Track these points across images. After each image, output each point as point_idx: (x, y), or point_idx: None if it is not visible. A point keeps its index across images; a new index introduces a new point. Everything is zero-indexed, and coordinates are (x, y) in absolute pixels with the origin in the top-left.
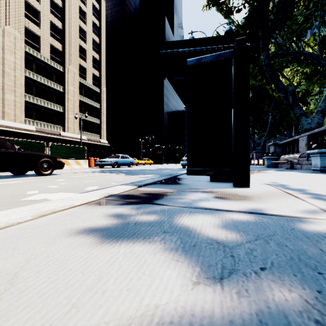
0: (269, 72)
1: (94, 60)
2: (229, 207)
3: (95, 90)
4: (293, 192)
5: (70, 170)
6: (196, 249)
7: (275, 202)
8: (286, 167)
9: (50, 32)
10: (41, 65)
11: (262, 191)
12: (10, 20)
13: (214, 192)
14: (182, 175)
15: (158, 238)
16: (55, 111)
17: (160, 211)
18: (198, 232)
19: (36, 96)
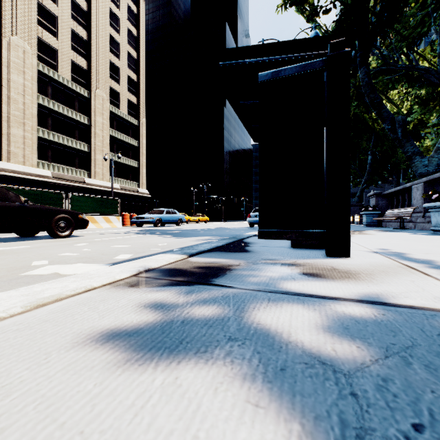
0: (369, 95)
1: (131, 81)
2: (328, 290)
3: (131, 122)
4: (417, 266)
5: (96, 230)
6: (287, 378)
7: (396, 283)
8: (393, 226)
9: (71, 44)
10: (58, 89)
11: (369, 263)
12: (18, 28)
13: (299, 265)
14: (250, 238)
15: (220, 351)
16: (77, 151)
17: (221, 298)
18: (286, 339)
19: (53, 130)
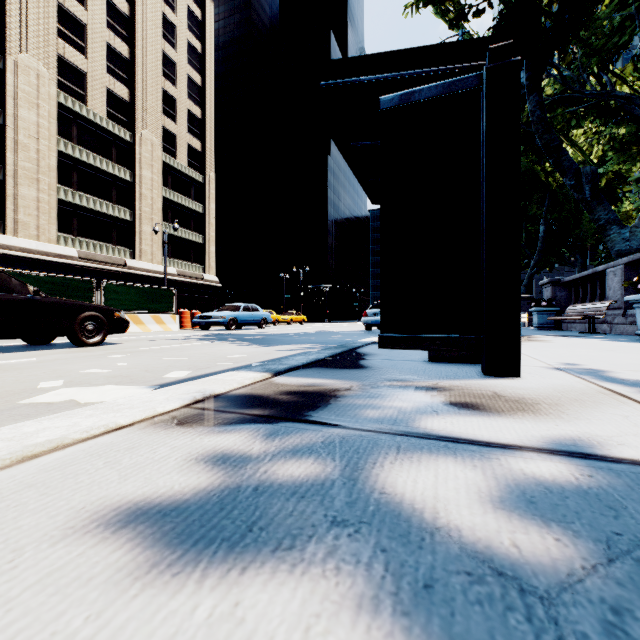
0: (542, 136)
1: (193, 118)
2: (492, 432)
3: (194, 178)
4: (628, 391)
5: (142, 335)
6: (437, 605)
7: (600, 420)
8: (578, 329)
9: (105, 64)
10: (88, 130)
11: (552, 386)
12: (29, 41)
13: (443, 389)
14: (367, 347)
15: (316, 546)
16: (115, 220)
17: (321, 445)
18: (430, 524)
19: (80, 189)
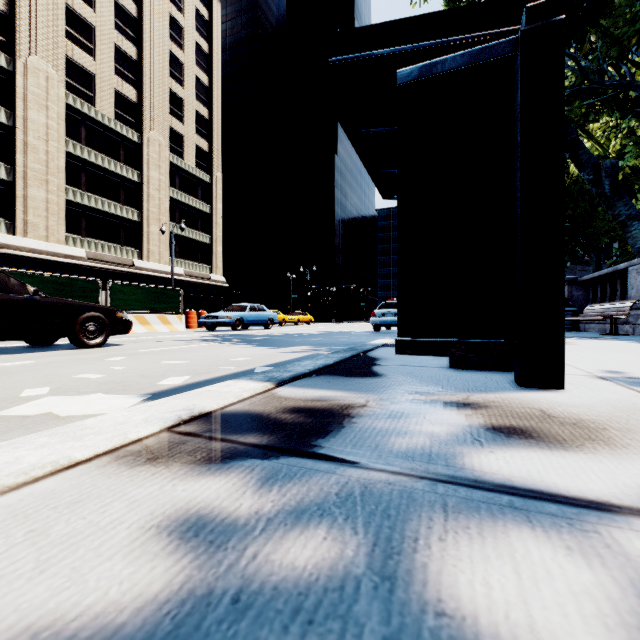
0: None
1: (200, 119)
2: (567, 477)
3: (201, 179)
4: None
5: (147, 335)
6: None
7: None
8: (597, 330)
9: (114, 66)
10: (96, 131)
11: (608, 402)
12: (38, 44)
13: (478, 405)
14: (379, 349)
15: None
16: (123, 220)
17: (336, 501)
18: None
19: (88, 190)
